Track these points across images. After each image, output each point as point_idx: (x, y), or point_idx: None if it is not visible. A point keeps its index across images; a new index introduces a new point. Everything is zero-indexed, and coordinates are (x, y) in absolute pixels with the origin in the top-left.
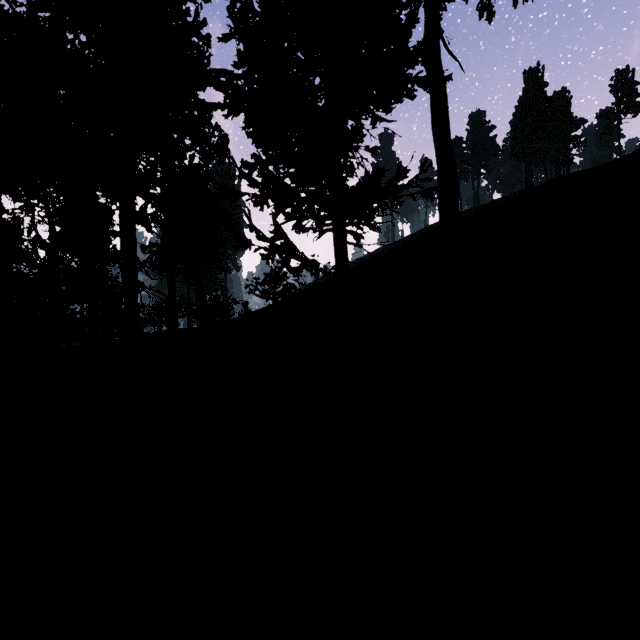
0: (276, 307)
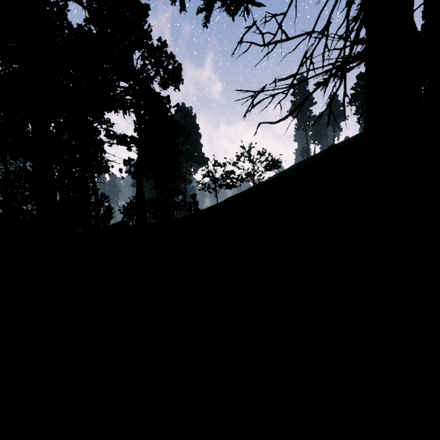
0: (219, 204)
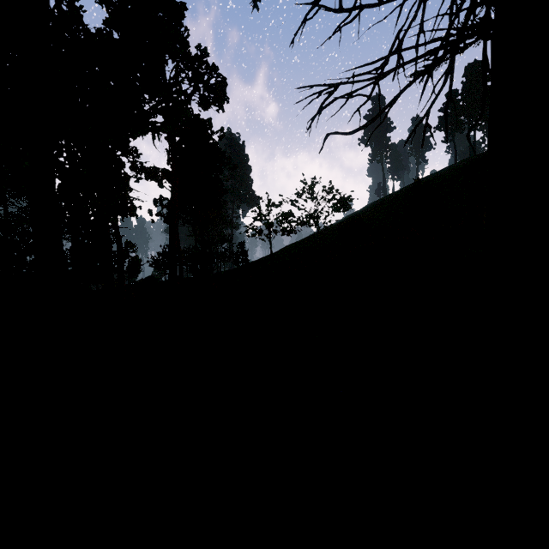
0: (274, 255)
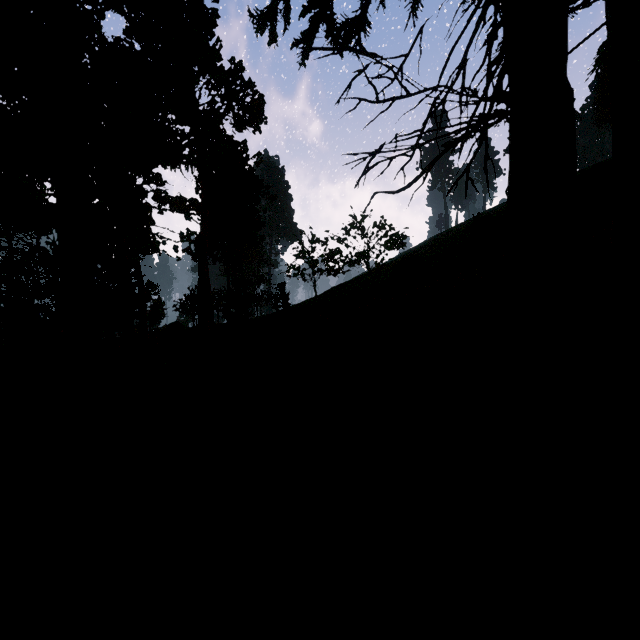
0: (319, 298)
